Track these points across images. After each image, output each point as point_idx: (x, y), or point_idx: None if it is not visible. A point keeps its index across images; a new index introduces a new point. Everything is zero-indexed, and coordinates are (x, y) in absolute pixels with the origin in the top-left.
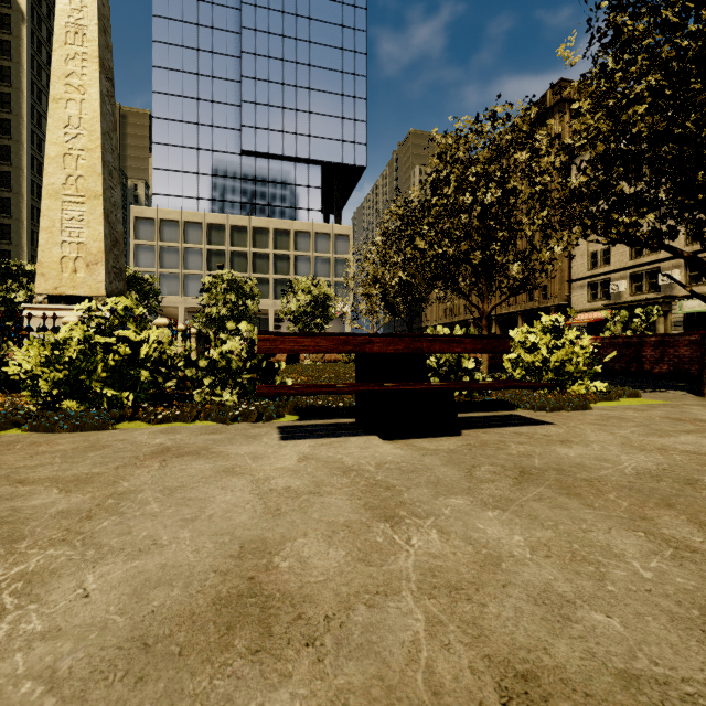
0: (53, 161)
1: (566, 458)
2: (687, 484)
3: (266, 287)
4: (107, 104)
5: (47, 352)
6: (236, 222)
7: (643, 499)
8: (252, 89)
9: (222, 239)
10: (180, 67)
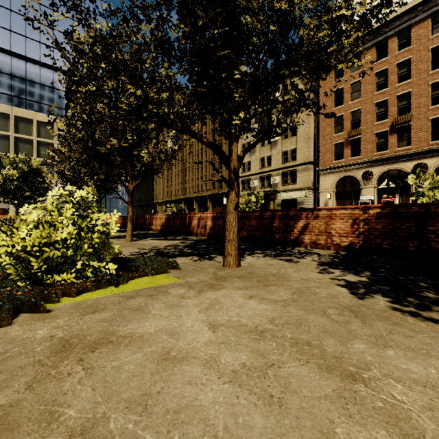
0: None
1: None
2: None
3: None
4: None
5: None
6: None
7: None
8: None
9: None
10: None
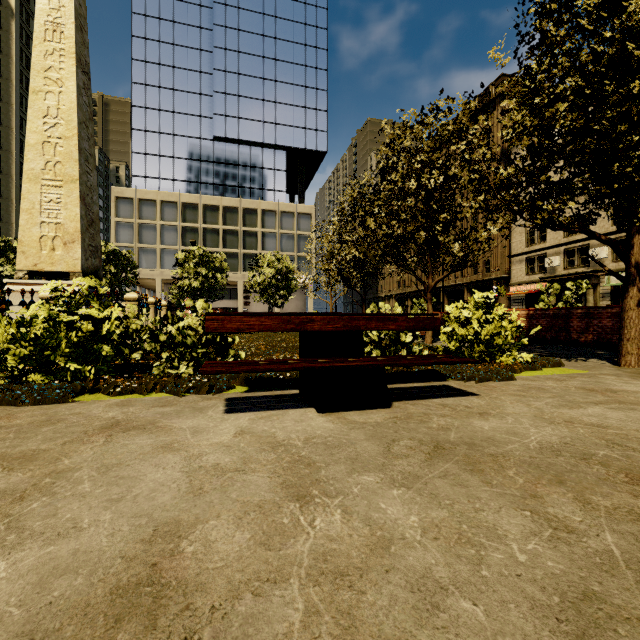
0: (33, 148)
1: (480, 431)
2: (582, 459)
3: (236, 261)
4: (84, 96)
5: (14, 330)
6: (208, 201)
7: (539, 475)
8: (223, 81)
9: (195, 217)
10: (157, 60)
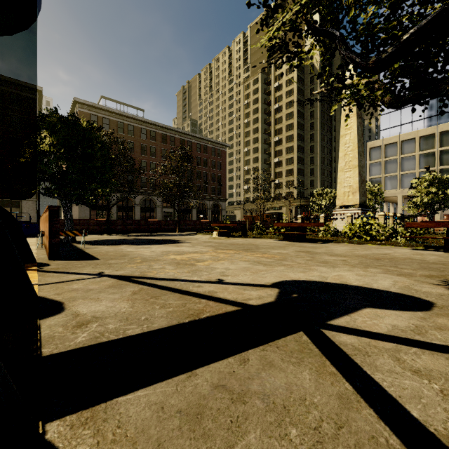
0: (341, 158)
1: None
2: None
3: None
4: (359, 128)
5: (350, 226)
6: (445, 128)
7: None
8: None
9: (431, 144)
10: None
